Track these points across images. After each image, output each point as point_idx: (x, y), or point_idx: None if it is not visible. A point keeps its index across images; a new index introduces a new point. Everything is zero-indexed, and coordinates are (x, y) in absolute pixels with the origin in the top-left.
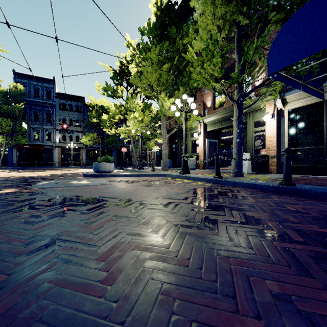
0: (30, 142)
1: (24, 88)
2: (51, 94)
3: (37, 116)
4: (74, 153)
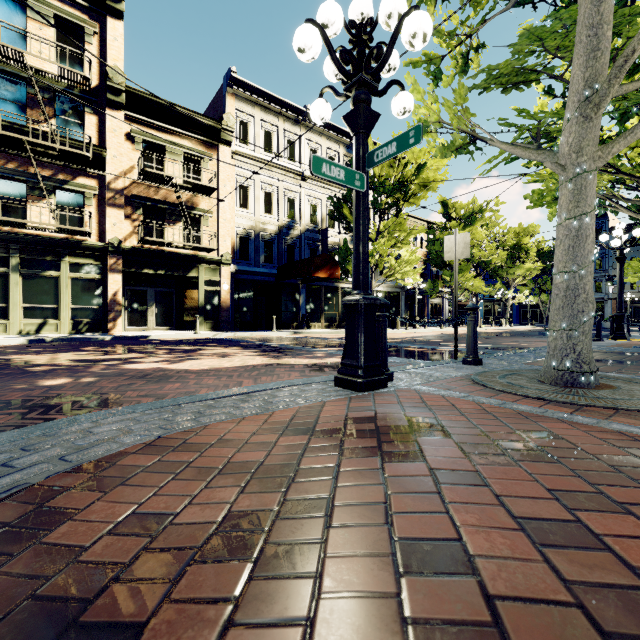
0: None
1: None
2: (602, 231)
3: None
4: (637, 306)
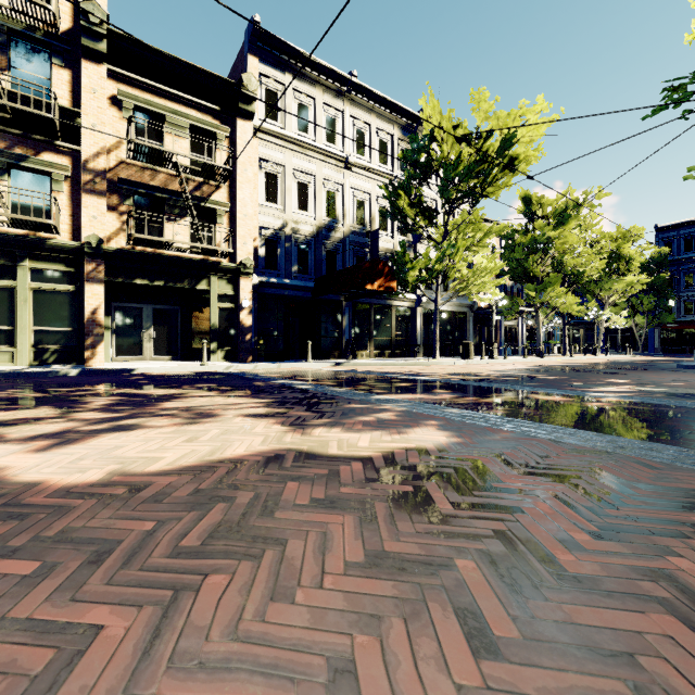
0: (678, 318)
1: (670, 249)
2: None
3: (689, 279)
4: None
